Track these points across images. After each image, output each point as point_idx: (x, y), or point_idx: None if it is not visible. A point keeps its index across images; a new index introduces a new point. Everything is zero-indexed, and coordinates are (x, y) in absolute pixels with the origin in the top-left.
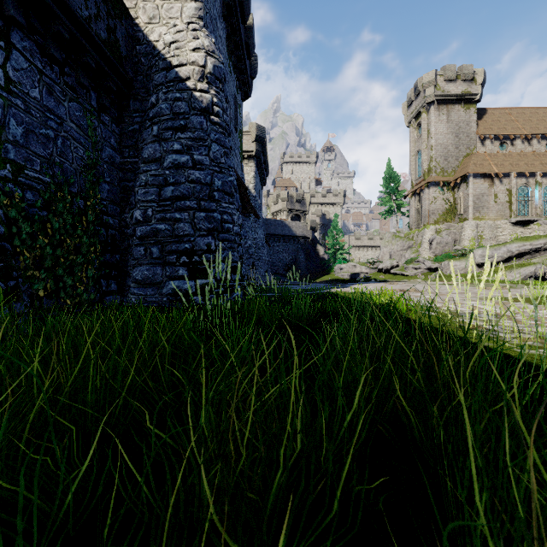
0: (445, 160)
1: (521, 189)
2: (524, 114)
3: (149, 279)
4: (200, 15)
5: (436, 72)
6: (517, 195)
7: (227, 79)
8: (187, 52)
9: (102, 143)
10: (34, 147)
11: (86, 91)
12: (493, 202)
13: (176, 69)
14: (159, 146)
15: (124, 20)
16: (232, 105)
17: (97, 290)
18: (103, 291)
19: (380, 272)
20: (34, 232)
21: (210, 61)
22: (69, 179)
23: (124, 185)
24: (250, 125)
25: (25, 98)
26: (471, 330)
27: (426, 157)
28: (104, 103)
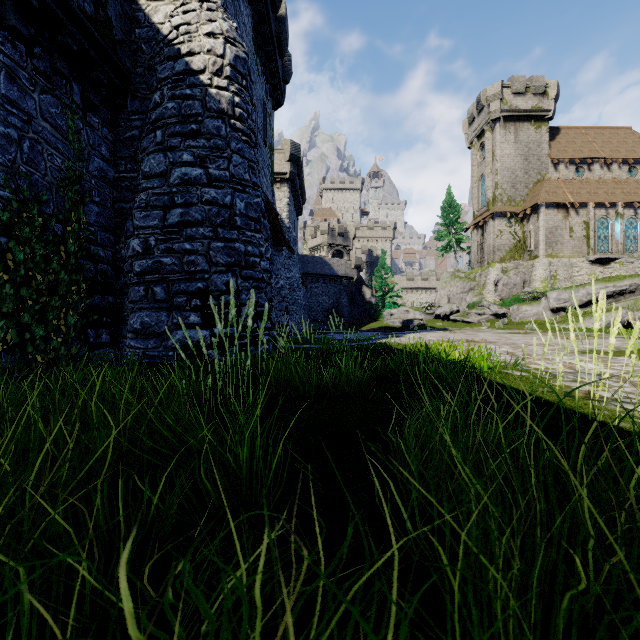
0: (513, 187)
1: (600, 221)
2: (602, 134)
3: (151, 328)
4: None
5: (502, 83)
6: (595, 228)
7: (254, 80)
8: (201, 37)
9: (88, 151)
10: None
11: (66, 82)
12: (568, 236)
13: (186, 59)
14: (164, 157)
15: None
16: (261, 113)
17: (82, 342)
18: (91, 343)
19: (438, 318)
20: None
21: (231, 50)
22: (40, 196)
23: (119, 208)
24: (283, 141)
25: None
26: (583, 399)
27: (490, 184)
28: (91, 100)
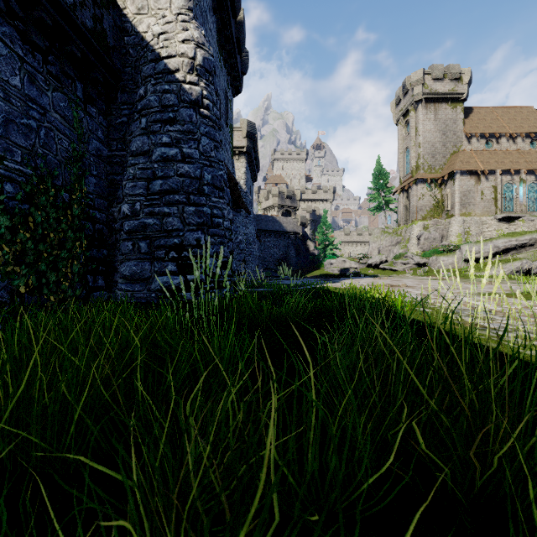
0: (433, 157)
1: (506, 186)
2: (509, 113)
3: (138, 275)
4: (189, 7)
5: (424, 71)
6: (502, 192)
7: (218, 74)
8: (176, 43)
9: (88, 135)
10: (15, 137)
11: (71, 82)
12: (479, 198)
13: (165, 61)
14: (147, 139)
15: (111, 9)
16: (223, 100)
17: (83, 286)
18: (90, 286)
19: (369, 267)
20: (15, 225)
21: (200, 53)
22: (53, 172)
23: (112, 179)
24: (241, 121)
25: (4, 86)
26: (470, 328)
27: (414, 154)
28: (91, 94)
